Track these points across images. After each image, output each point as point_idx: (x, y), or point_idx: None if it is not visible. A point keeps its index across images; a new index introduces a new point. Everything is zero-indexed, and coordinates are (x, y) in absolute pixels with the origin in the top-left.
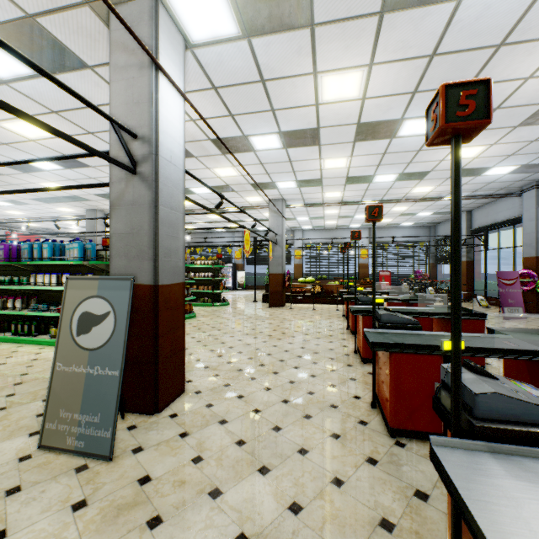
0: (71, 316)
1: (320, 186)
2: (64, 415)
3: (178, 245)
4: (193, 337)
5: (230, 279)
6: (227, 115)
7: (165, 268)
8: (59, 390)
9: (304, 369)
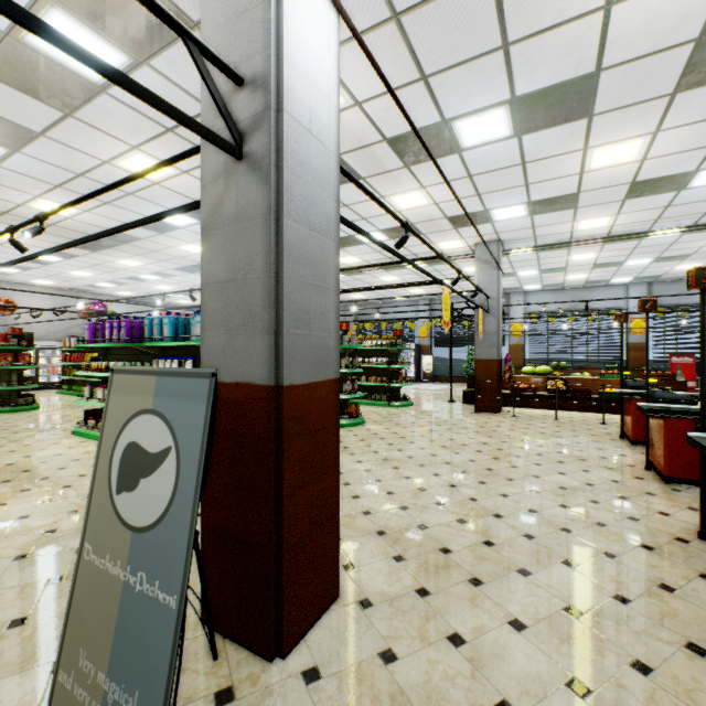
0: (111, 448)
1: (571, 209)
2: (84, 665)
3: (324, 304)
4: (359, 460)
5: (411, 366)
6: (416, 80)
7: (297, 350)
8: (83, 603)
9: (589, 571)
